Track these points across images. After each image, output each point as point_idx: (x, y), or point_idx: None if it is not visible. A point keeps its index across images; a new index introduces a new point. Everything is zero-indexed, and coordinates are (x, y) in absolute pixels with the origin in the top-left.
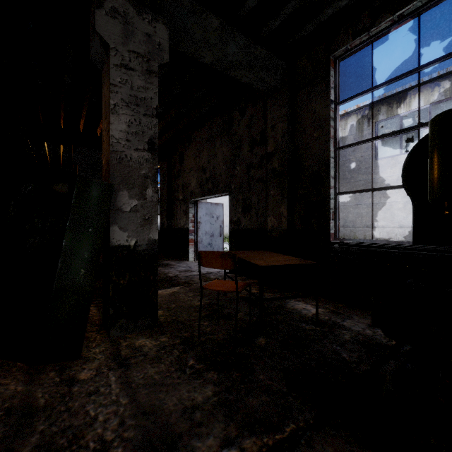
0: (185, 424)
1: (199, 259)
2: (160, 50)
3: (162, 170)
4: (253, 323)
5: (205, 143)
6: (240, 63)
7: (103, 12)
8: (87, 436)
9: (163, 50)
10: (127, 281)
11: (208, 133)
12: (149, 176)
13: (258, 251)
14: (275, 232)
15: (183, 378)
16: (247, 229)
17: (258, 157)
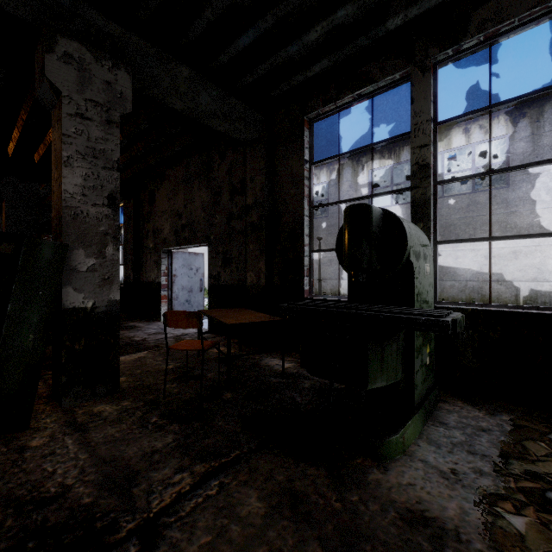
0: (144, 463)
1: (165, 320)
2: (122, 99)
3: (126, 210)
4: (224, 381)
5: (181, 184)
6: (214, 114)
7: (54, 57)
8: (48, 484)
9: (126, 99)
10: (83, 346)
11: (185, 172)
12: (109, 233)
13: (234, 309)
14: (254, 289)
15: (145, 433)
16: (227, 284)
17: (239, 208)
